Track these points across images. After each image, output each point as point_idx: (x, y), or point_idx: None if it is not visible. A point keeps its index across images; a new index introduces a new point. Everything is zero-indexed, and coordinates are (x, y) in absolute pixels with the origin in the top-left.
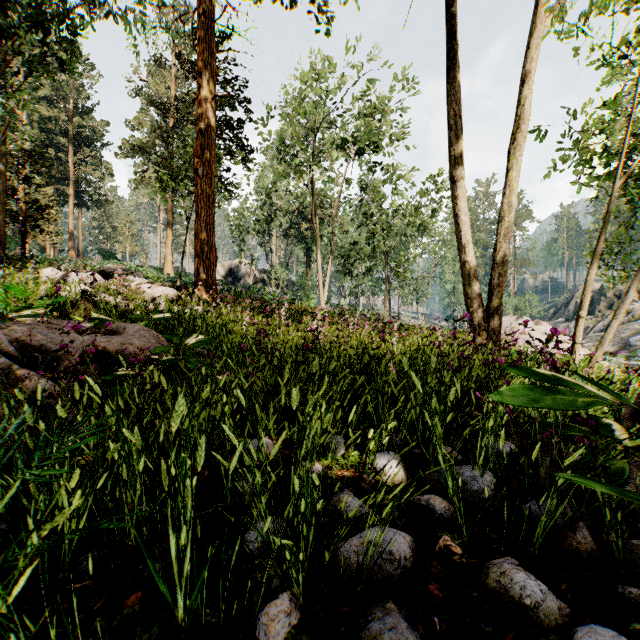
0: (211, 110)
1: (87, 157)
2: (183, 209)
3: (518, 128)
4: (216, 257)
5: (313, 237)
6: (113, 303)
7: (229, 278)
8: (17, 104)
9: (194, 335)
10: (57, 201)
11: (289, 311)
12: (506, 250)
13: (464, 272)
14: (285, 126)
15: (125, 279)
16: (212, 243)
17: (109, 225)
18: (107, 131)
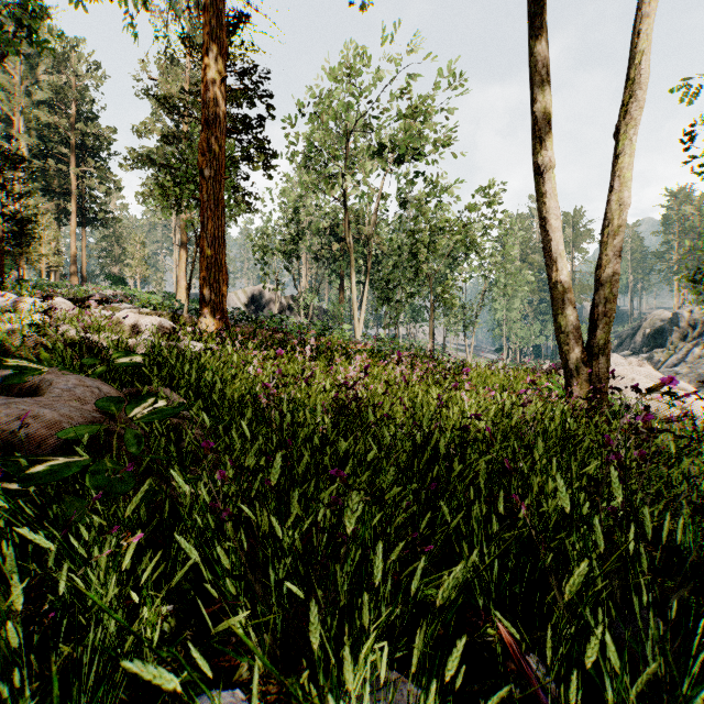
0: (220, 96)
1: (91, 169)
2: (189, 222)
3: (634, 95)
4: (227, 279)
5: (347, 259)
6: (79, 339)
7: (252, 306)
8: (13, 110)
9: (150, 399)
10: (58, 219)
11: (317, 347)
12: (617, 266)
13: (556, 296)
14: (314, 128)
15: (115, 307)
16: (222, 262)
17: (118, 247)
18: (114, 140)
